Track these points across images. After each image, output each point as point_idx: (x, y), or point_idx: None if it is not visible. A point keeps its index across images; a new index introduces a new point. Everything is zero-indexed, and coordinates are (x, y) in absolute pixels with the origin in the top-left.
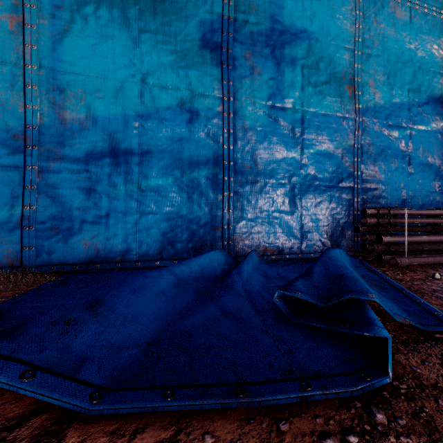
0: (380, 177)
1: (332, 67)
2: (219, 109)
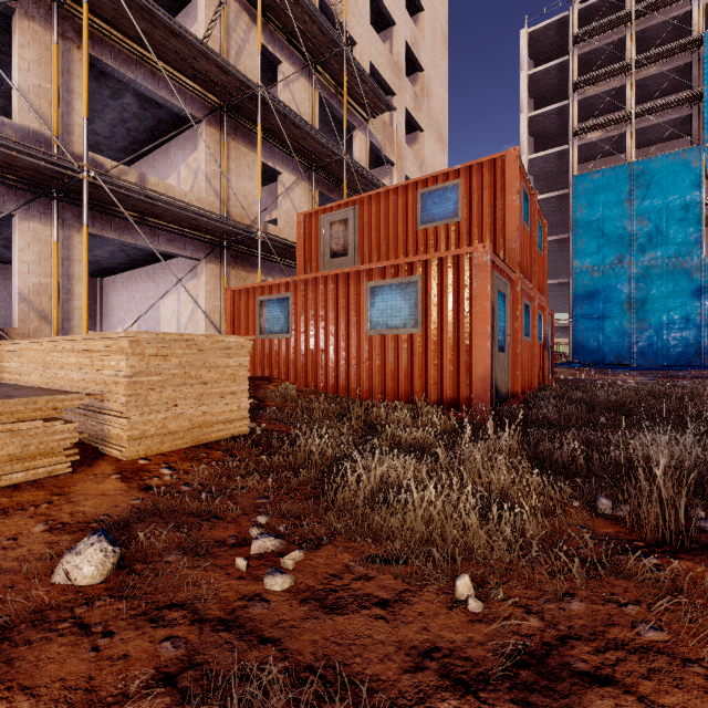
0: None
1: None
2: (699, 317)
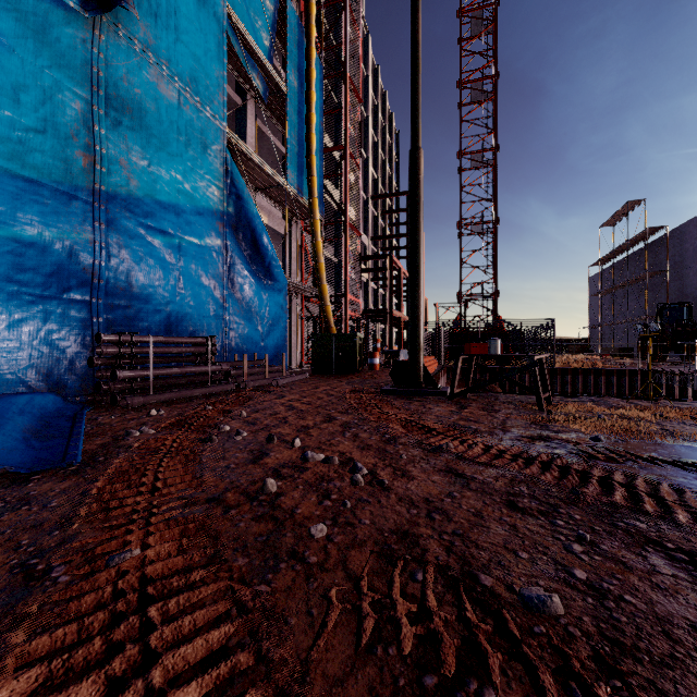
0: (137, 292)
1: (50, 111)
2: None
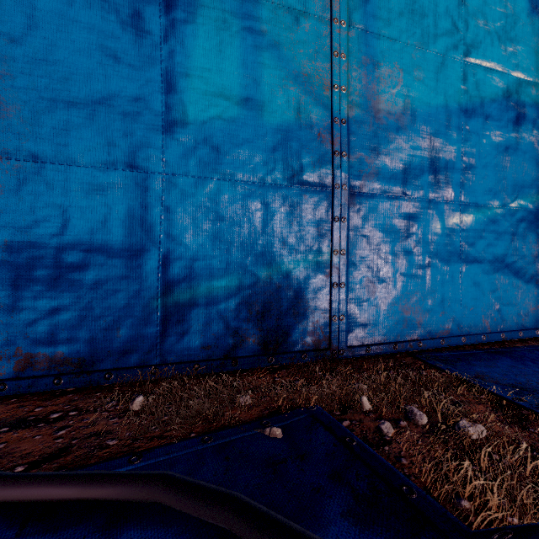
0: None
1: None
2: None
